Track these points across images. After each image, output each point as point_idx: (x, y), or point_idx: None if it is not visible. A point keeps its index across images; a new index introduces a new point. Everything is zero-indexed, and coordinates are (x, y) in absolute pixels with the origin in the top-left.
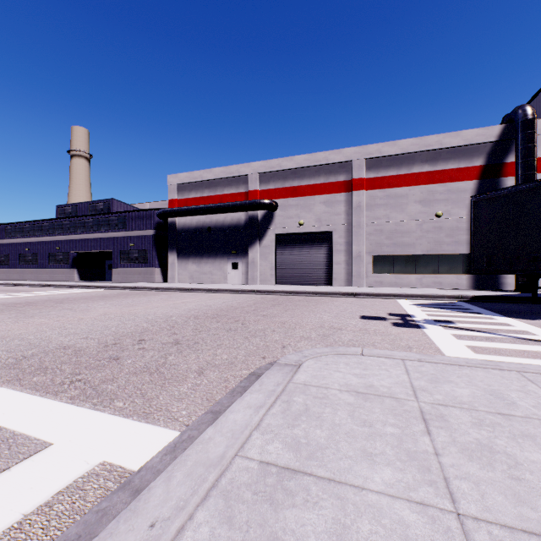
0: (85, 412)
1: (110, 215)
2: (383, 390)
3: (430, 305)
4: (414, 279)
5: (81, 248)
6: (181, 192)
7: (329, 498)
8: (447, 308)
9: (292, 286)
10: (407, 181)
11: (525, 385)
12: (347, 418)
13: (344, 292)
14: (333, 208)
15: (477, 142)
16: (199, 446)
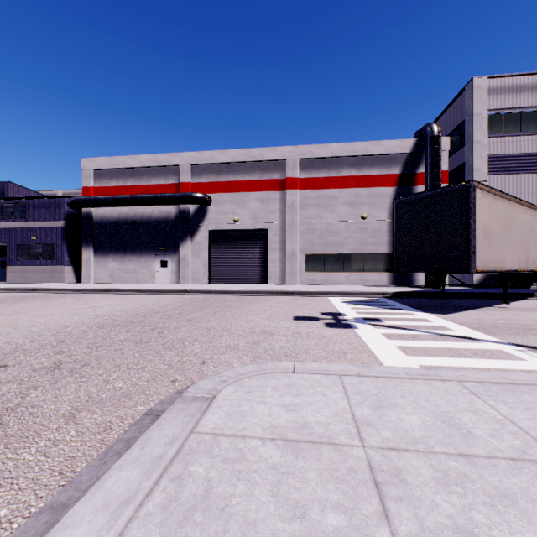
0: None
1: (3, 201)
2: (319, 430)
3: (358, 302)
4: (343, 277)
5: None
6: (99, 179)
7: None
8: (373, 304)
9: (227, 284)
10: (337, 183)
11: (471, 400)
12: (269, 501)
13: (278, 290)
14: (268, 206)
15: (395, 152)
16: None
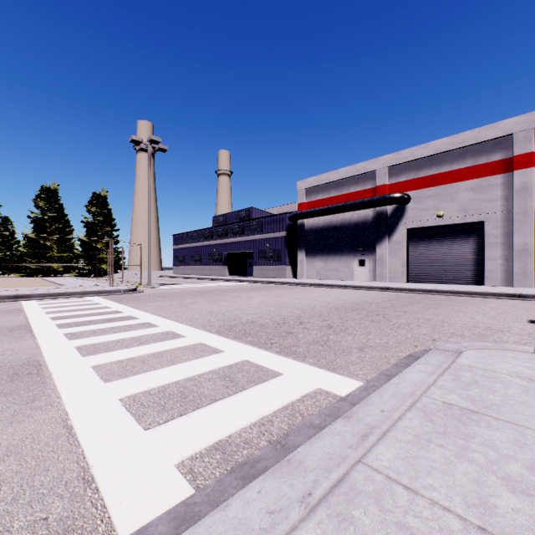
0: (291, 361)
1: (251, 222)
2: None
3: None
4: None
5: (230, 249)
6: (309, 195)
7: (508, 429)
8: None
9: (429, 284)
10: None
11: None
12: (520, 393)
13: (502, 292)
14: (484, 194)
15: None
16: (391, 385)
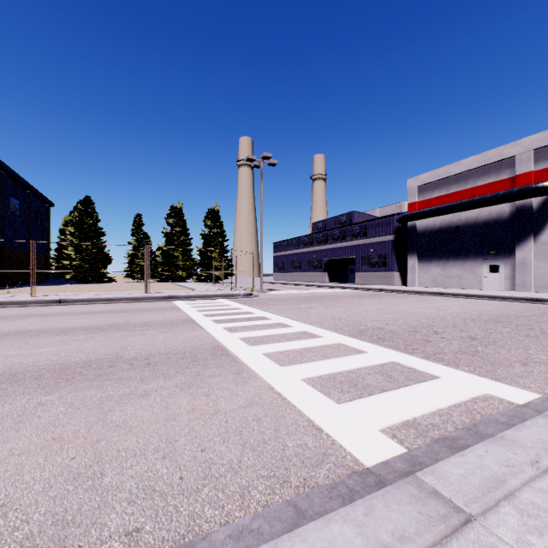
0: (443, 367)
1: (353, 226)
2: None
3: None
4: None
5: (330, 255)
6: (421, 193)
7: None
8: None
9: None
10: None
11: None
12: None
13: None
14: None
15: None
16: None
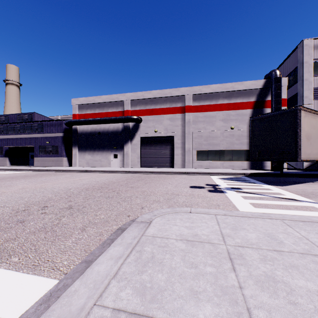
0: None
1: (32, 123)
2: (204, 237)
3: (228, 179)
4: (219, 164)
5: (11, 144)
6: (81, 109)
7: None
8: (237, 180)
9: (150, 168)
10: (216, 108)
11: (286, 228)
12: (180, 261)
13: (180, 171)
14: (174, 122)
15: (252, 88)
16: (64, 300)
